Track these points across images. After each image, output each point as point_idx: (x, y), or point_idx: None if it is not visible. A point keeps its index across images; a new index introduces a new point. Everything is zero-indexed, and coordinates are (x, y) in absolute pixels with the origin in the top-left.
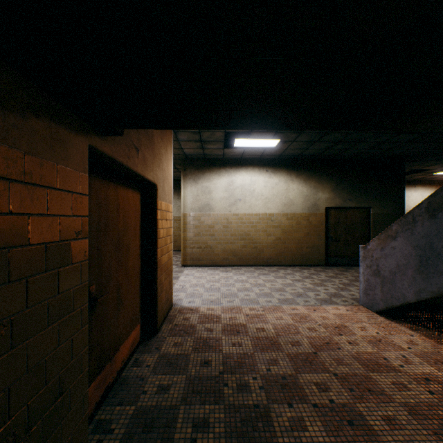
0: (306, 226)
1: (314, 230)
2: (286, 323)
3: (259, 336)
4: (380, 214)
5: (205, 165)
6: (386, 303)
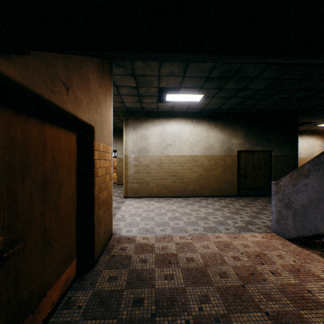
0: (223, 165)
1: (229, 168)
2: (212, 252)
3: (189, 266)
4: (279, 156)
5: (142, 116)
6: (298, 232)
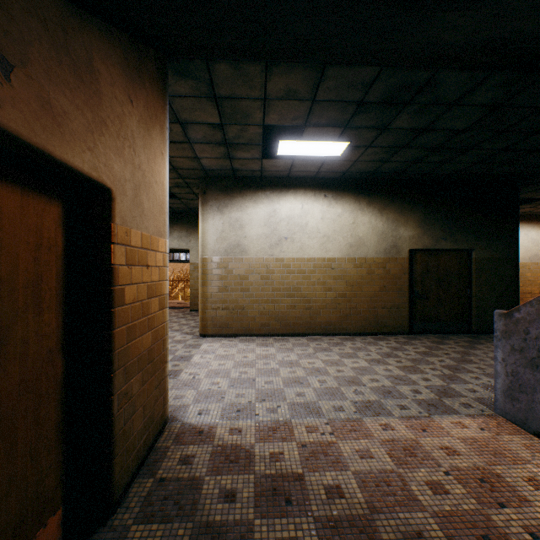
0: (382, 277)
1: (393, 282)
2: (381, 469)
3: (335, 514)
4: (486, 259)
5: (234, 186)
6: None
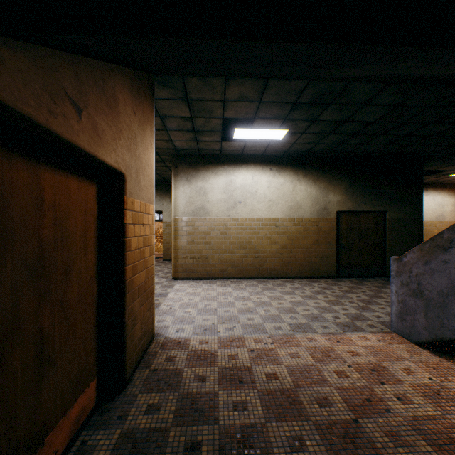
0: (316, 233)
1: (324, 237)
2: (304, 364)
3: (271, 388)
4: (397, 219)
5: (199, 161)
6: (433, 334)
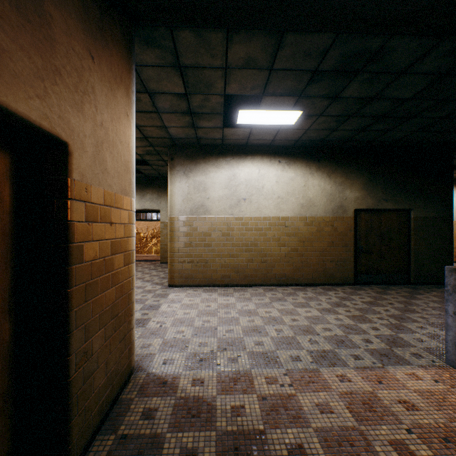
0: (330, 234)
1: (340, 238)
2: (342, 426)
3: None
4: (423, 218)
5: (198, 153)
6: None
